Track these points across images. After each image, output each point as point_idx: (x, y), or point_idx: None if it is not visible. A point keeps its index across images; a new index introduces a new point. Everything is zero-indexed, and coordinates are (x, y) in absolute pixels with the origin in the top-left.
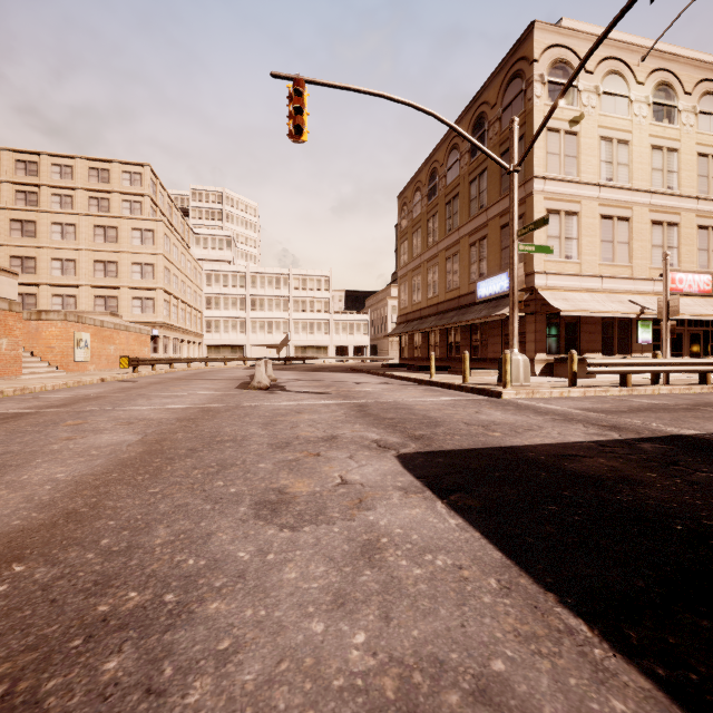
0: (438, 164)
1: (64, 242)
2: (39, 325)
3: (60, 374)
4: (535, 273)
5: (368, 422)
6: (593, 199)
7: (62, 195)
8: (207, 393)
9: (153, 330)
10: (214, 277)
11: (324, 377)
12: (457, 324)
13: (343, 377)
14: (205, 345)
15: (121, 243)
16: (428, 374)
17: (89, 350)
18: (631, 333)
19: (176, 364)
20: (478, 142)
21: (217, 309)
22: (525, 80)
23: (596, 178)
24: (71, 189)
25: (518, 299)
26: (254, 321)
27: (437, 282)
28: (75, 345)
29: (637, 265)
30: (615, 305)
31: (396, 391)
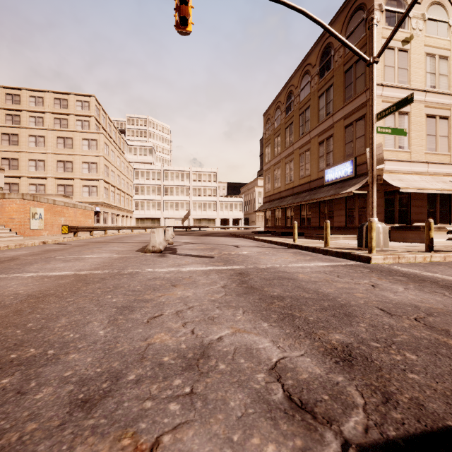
0: (293, 87)
1: (37, 148)
2: (3, 202)
3: (18, 238)
4: None
5: (253, 306)
6: (420, 102)
7: (36, 117)
8: (106, 256)
9: (96, 207)
10: (140, 173)
11: (211, 240)
12: (310, 201)
13: (225, 240)
14: (134, 218)
15: (75, 148)
16: (289, 239)
17: (43, 220)
18: (449, 207)
19: (113, 231)
20: (325, 65)
21: (142, 194)
22: (366, 10)
23: (423, 86)
24: (42, 113)
25: (377, 174)
26: (166, 202)
27: (292, 172)
28: (30, 217)
29: None
30: (440, 184)
31: (270, 255)
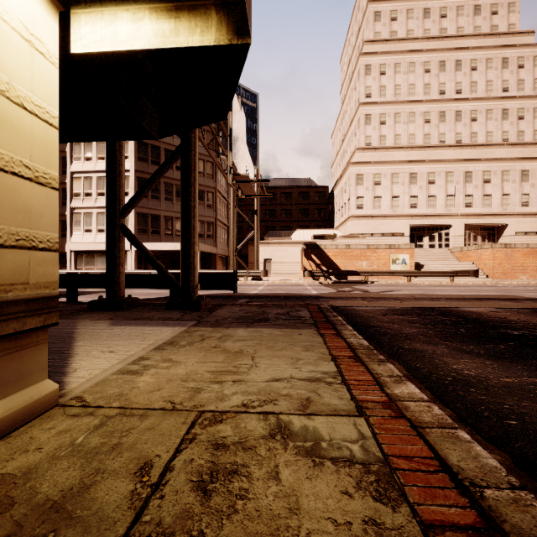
0: None
1: None
2: None
3: None
4: None
5: None
6: None
7: None
8: None
9: None
10: None
11: None
12: None
13: None
14: None
15: None
16: None
17: None
18: None
19: None
20: None
21: None
22: None
23: None
24: None
25: None
26: None
27: None
28: None
29: None
30: None
31: None
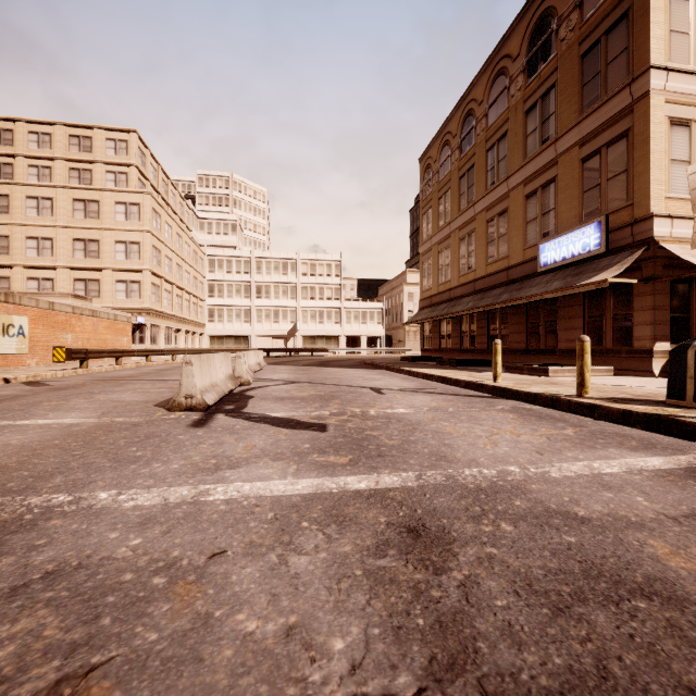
0: (475, 103)
1: (39, 218)
2: None
3: None
4: (654, 216)
5: None
6: None
7: (40, 166)
8: (63, 424)
9: (137, 317)
10: (217, 263)
11: (328, 375)
12: (512, 303)
13: (354, 375)
14: (207, 336)
15: (104, 219)
16: (478, 373)
17: (27, 339)
18: None
19: (169, 356)
20: (540, 51)
21: (220, 296)
22: None
23: None
24: (50, 160)
25: None
26: (259, 309)
27: (473, 253)
28: None
29: None
30: None
31: (463, 419)
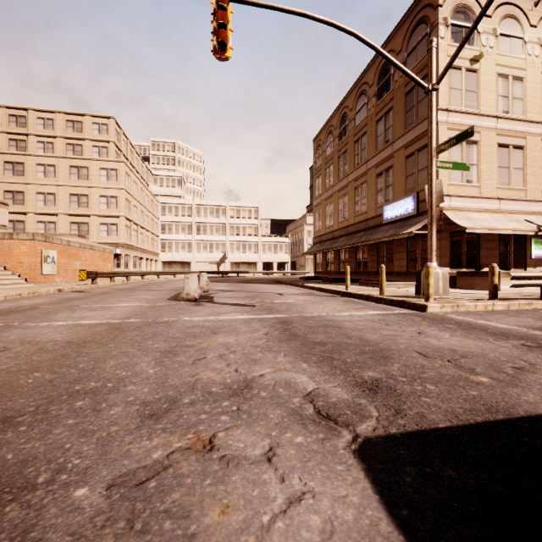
0: (348, 109)
1: (46, 179)
2: (11, 244)
3: (28, 285)
4: None
5: (294, 351)
6: (491, 130)
7: (45, 142)
8: (136, 305)
9: (116, 249)
10: (167, 209)
11: (252, 288)
12: (366, 242)
13: (268, 288)
14: (160, 262)
15: (91, 180)
16: (342, 286)
17: (56, 265)
18: (525, 249)
19: (136, 277)
20: (384, 85)
21: (170, 233)
22: (429, 24)
23: (494, 111)
24: (52, 138)
25: (436, 214)
26: (199, 243)
27: (347, 208)
28: (42, 261)
29: (531, 189)
30: (513, 224)
31: (317, 303)
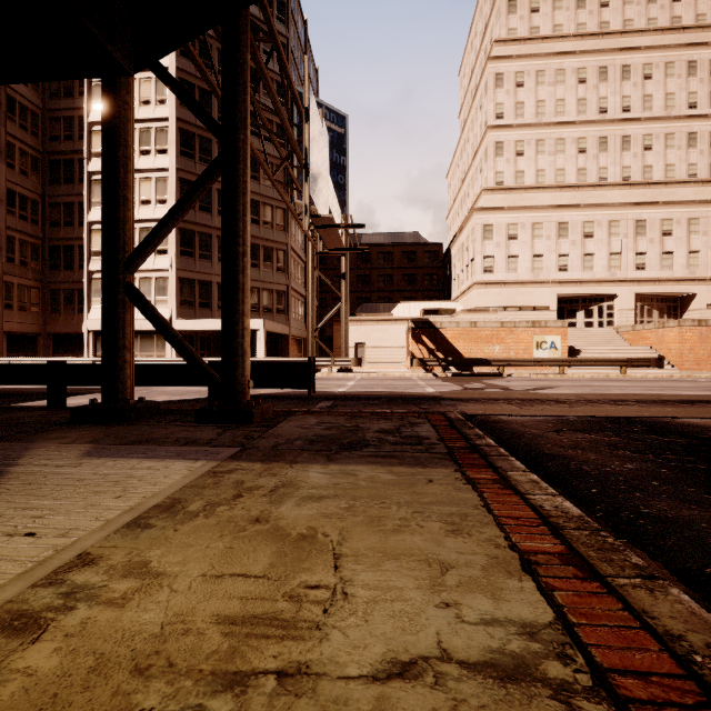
0: None
1: None
2: None
3: None
4: None
5: None
6: None
7: None
8: None
9: None
10: None
11: None
12: None
13: None
14: None
15: None
16: None
17: None
18: None
19: None
20: None
21: None
22: None
23: None
24: None
25: None
26: None
27: None
28: None
29: None
30: None
31: None
